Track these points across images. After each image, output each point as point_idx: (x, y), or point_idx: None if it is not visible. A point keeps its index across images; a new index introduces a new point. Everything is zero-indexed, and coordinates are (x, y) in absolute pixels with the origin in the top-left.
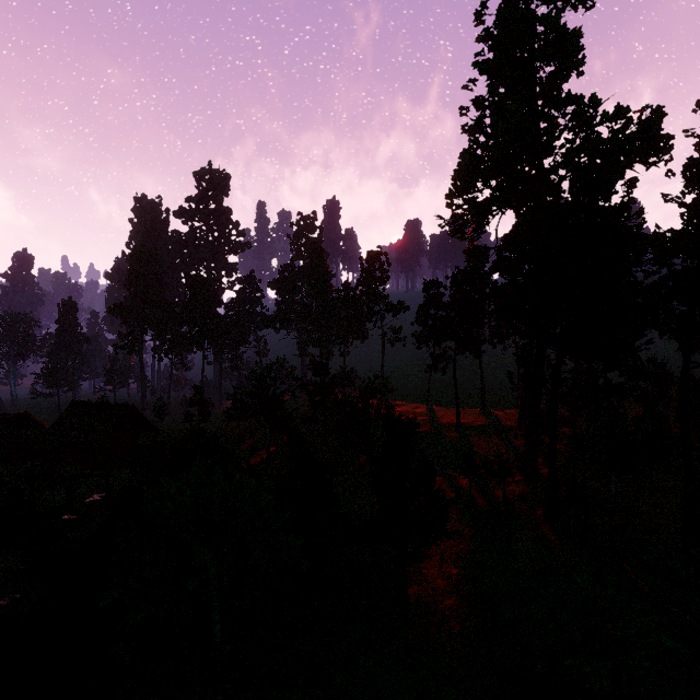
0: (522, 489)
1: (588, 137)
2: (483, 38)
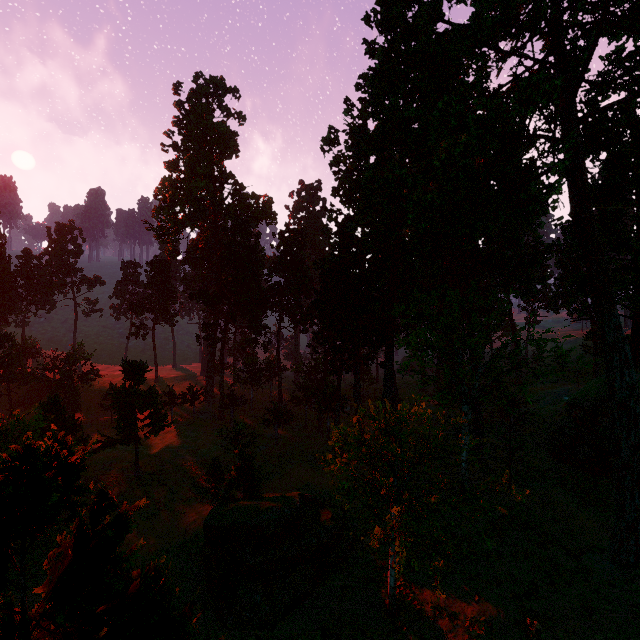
0: (205, 408)
1: (241, 200)
2: (180, 109)
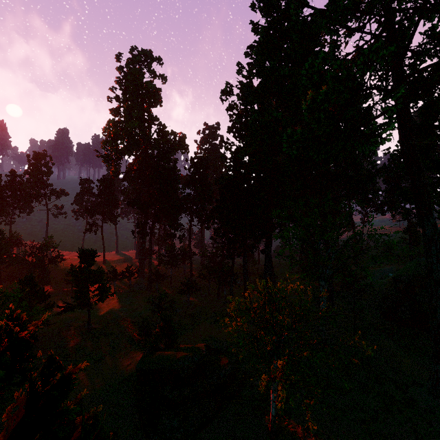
0: (138, 282)
1: (163, 136)
2: (121, 72)
